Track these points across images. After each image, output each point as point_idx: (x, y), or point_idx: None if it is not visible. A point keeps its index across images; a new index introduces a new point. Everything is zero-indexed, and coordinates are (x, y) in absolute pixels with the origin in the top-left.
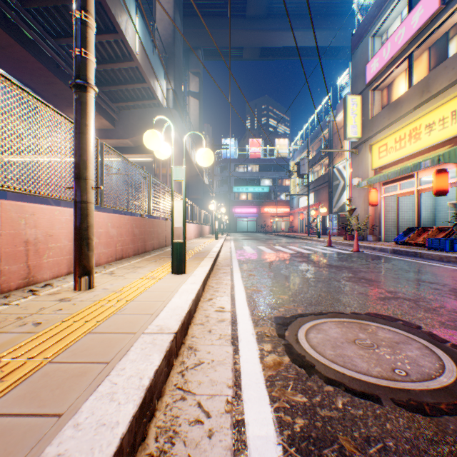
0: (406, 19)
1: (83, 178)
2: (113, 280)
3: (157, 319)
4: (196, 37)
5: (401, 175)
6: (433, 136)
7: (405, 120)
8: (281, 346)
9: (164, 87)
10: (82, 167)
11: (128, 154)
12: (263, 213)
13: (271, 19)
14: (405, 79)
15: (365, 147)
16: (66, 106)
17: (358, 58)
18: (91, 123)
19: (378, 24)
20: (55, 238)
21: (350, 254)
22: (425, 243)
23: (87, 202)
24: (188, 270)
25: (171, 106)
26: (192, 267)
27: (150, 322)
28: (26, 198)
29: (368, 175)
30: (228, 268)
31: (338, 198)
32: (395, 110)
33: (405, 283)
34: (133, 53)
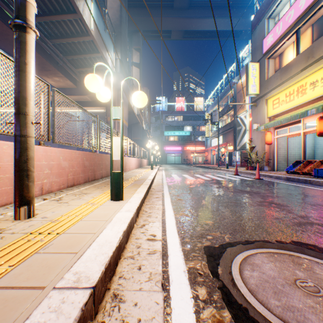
0: (295, 3)
1: (22, 113)
2: (56, 207)
3: (79, 262)
4: (137, 23)
5: (292, 121)
6: (317, 90)
7: (294, 79)
8: (217, 292)
9: (113, 57)
10: (21, 103)
11: (87, 107)
12: (185, 150)
13: (192, 10)
14: (293, 49)
15: (262, 101)
16: (40, 70)
17: (256, 35)
18: (31, 62)
19: (272, 9)
20: (3, 169)
21: (254, 181)
22: (311, 173)
23: (26, 136)
24: (125, 196)
25: (118, 71)
26: (129, 193)
27: (69, 267)
28: (13, 139)
29: (265, 121)
30: (160, 193)
31: (241, 139)
32: (286, 72)
33: (310, 207)
34: (89, 29)
